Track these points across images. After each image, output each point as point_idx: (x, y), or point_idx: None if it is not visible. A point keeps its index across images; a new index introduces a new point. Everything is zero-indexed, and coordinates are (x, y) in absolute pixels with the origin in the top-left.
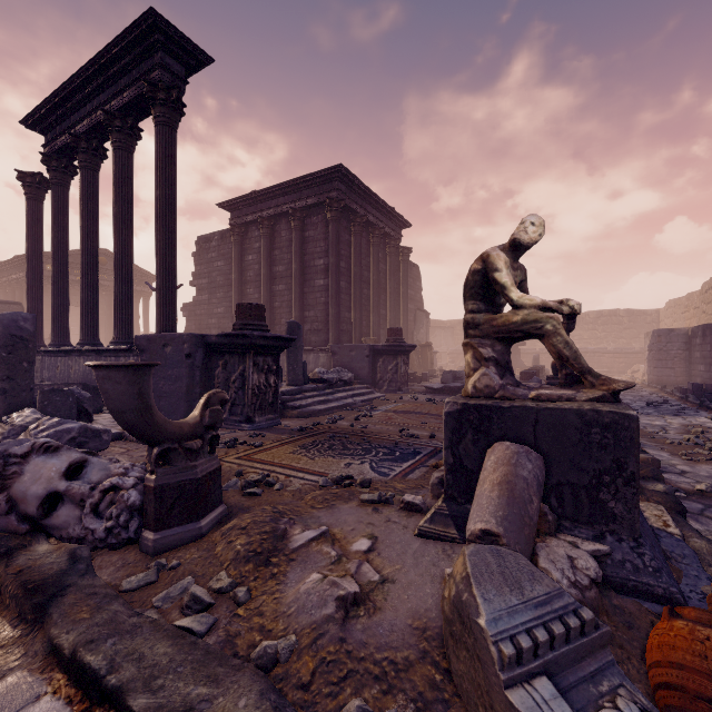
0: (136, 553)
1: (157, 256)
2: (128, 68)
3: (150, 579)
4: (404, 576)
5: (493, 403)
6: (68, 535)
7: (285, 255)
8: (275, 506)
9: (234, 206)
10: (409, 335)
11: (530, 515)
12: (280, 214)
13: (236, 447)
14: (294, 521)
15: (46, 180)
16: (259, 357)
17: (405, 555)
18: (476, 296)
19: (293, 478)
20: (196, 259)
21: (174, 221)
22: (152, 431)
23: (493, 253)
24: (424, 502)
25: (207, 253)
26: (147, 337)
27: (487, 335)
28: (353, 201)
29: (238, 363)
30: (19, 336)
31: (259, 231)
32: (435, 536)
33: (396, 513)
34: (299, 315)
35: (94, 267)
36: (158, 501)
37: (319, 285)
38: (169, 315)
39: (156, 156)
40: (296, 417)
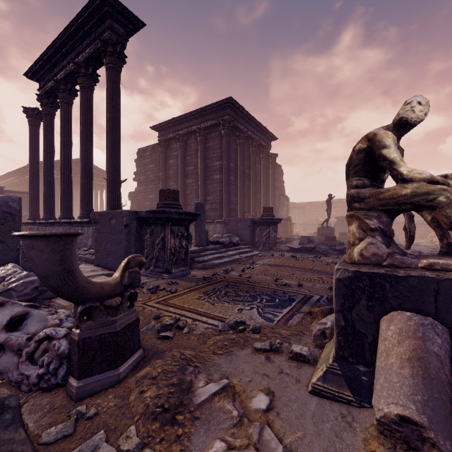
0: (63, 397)
1: (107, 158)
2: (89, 32)
3: (67, 431)
4: (308, 450)
5: (387, 271)
6: (8, 378)
7: (193, 159)
8: (183, 352)
9: (160, 128)
10: (276, 212)
11: (451, 400)
12: (191, 132)
13: (157, 293)
14: (198, 370)
15: (41, 113)
16: (175, 227)
17: (304, 419)
18: (360, 173)
19: (198, 322)
20: (137, 163)
21: (118, 135)
22: (75, 292)
23: (380, 131)
24: (310, 353)
25: (144, 159)
26: (99, 213)
27: (373, 207)
28: (238, 122)
29: (160, 231)
30: (8, 212)
31: (177, 144)
32: (329, 396)
33: (286, 363)
34: (203, 199)
35: (69, 167)
36: (81, 352)
37: (216, 178)
38: (115, 198)
39: (106, 90)
40: (201, 269)
